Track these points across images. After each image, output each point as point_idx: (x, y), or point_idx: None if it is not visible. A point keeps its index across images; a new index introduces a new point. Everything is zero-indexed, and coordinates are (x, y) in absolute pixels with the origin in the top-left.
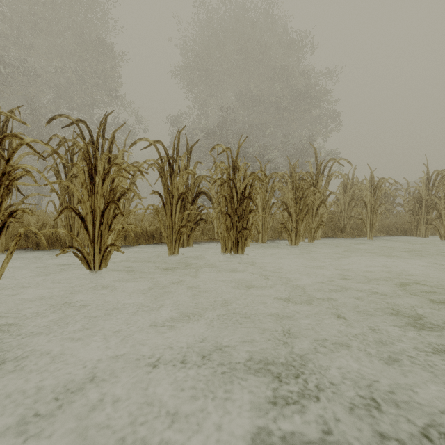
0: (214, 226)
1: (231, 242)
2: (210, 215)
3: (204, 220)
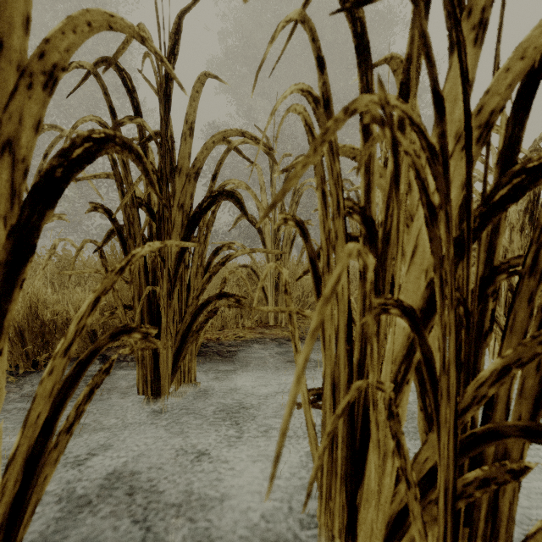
0: (267, 294)
1: (422, 537)
2: (257, 270)
3: (231, 297)
